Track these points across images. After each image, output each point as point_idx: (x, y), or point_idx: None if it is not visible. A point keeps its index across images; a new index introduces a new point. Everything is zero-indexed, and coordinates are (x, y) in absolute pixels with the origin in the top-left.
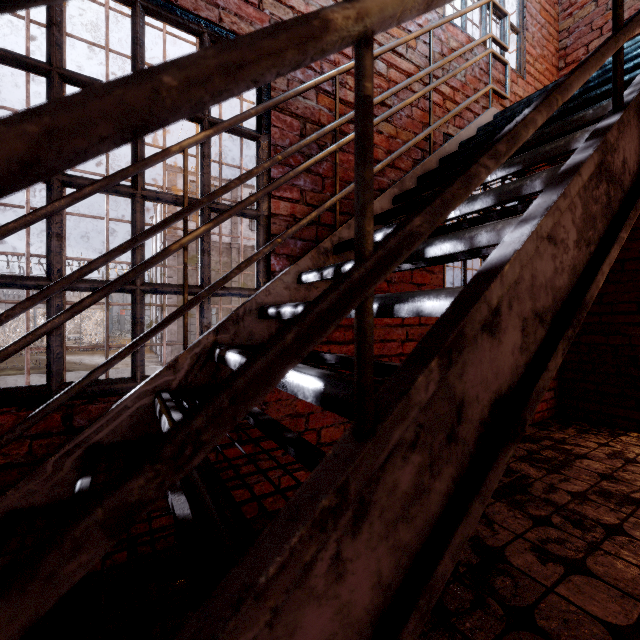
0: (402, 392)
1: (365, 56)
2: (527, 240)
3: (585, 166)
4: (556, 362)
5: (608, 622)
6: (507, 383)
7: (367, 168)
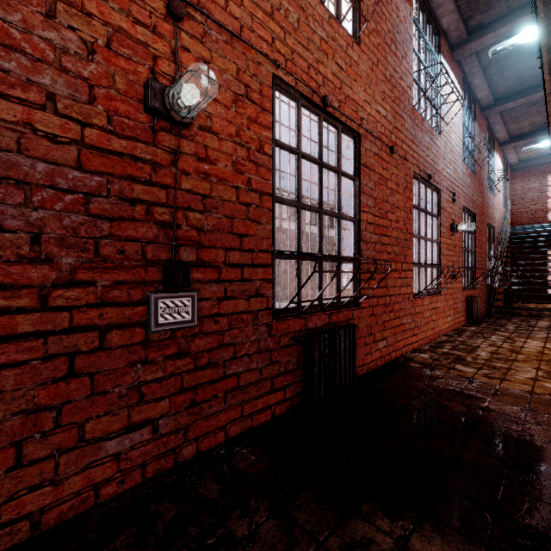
0: None
1: None
2: None
3: None
4: None
5: None
6: None
7: None
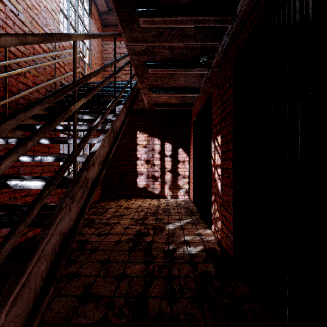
0: (80, 176)
1: (75, 114)
2: (99, 147)
3: (109, 130)
4: (104, 171)
5: (114, 241)
6: (95, 176)
7: (76, 135)
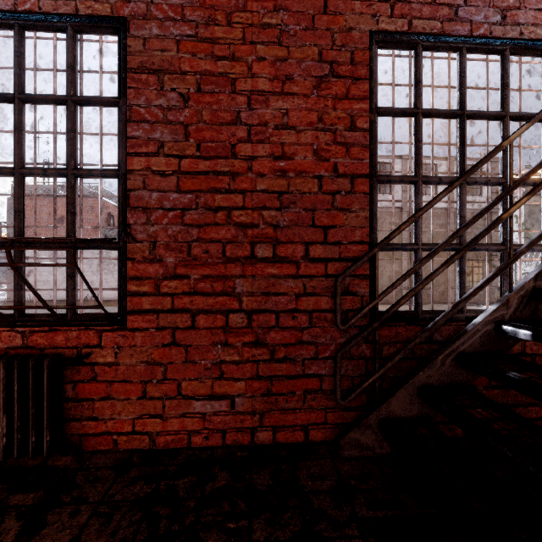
0: None
1: None
2: None
3: None
4: None
5: None
6: None
7: None
